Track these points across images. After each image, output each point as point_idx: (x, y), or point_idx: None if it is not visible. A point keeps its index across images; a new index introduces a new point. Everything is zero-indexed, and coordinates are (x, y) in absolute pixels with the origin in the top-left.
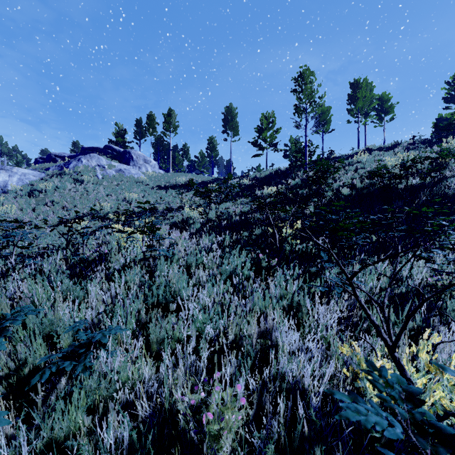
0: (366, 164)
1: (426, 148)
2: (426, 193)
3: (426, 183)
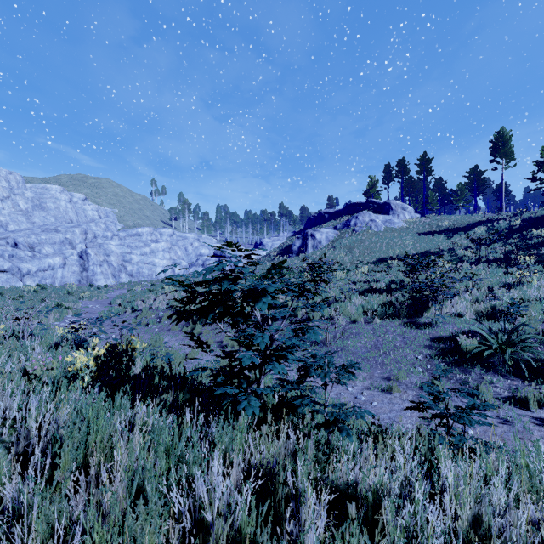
0: None
1: None
2: None
3: None
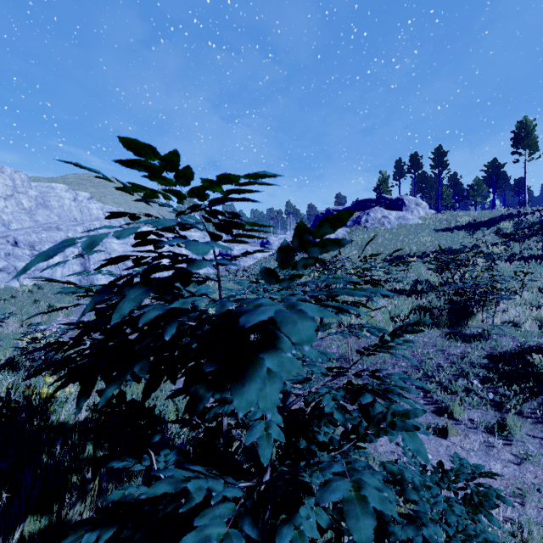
0: None
1: None
2: None
3: None
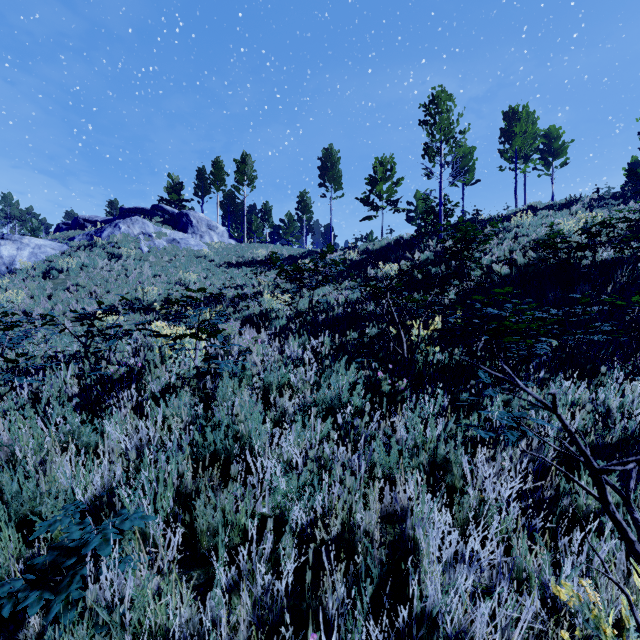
0: (530, 230)
1: (619, 205)
2: (627, 272)
3: (625, 258)
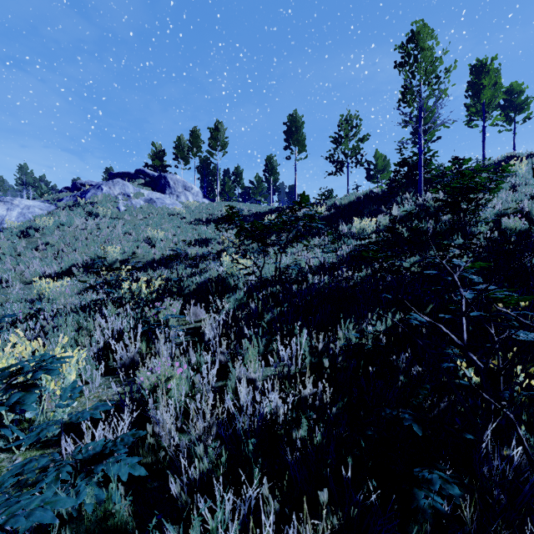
0: (530, 178)
1: None
2: None
3: None
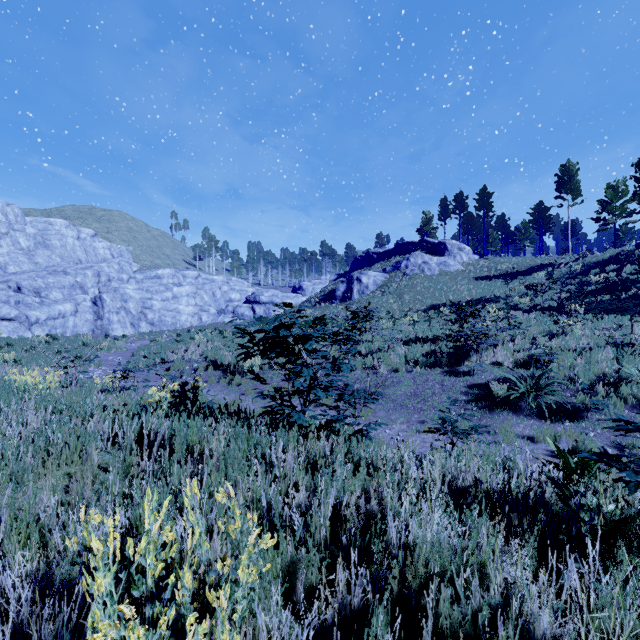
0: None
1: None
2: None
3: None
